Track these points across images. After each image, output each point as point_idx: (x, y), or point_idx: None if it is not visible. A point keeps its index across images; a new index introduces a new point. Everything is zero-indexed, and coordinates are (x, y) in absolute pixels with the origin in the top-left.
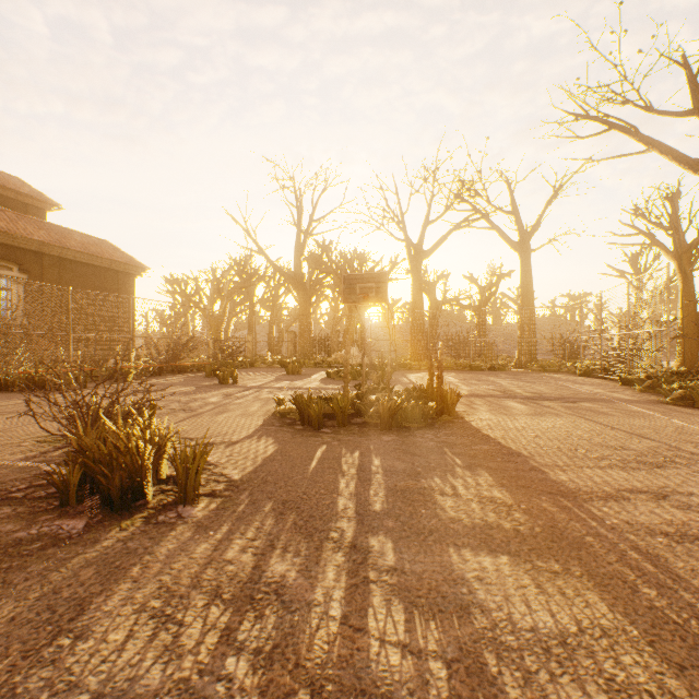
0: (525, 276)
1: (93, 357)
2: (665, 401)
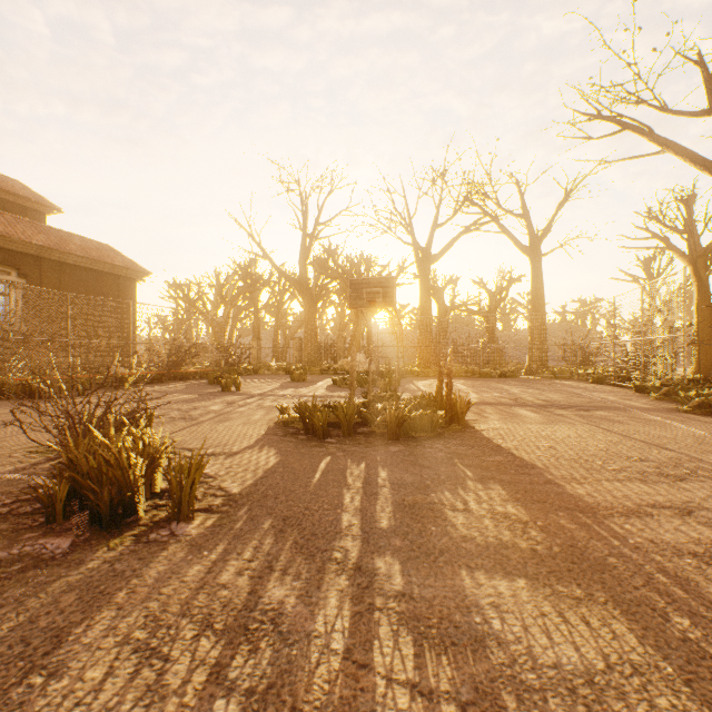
0: (536, 281)
1: (93, 364)
2: (682, 409)
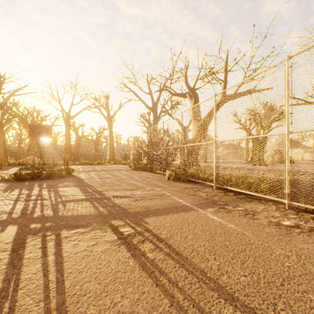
0: (111, 131)
1: None
2: (131, 169)
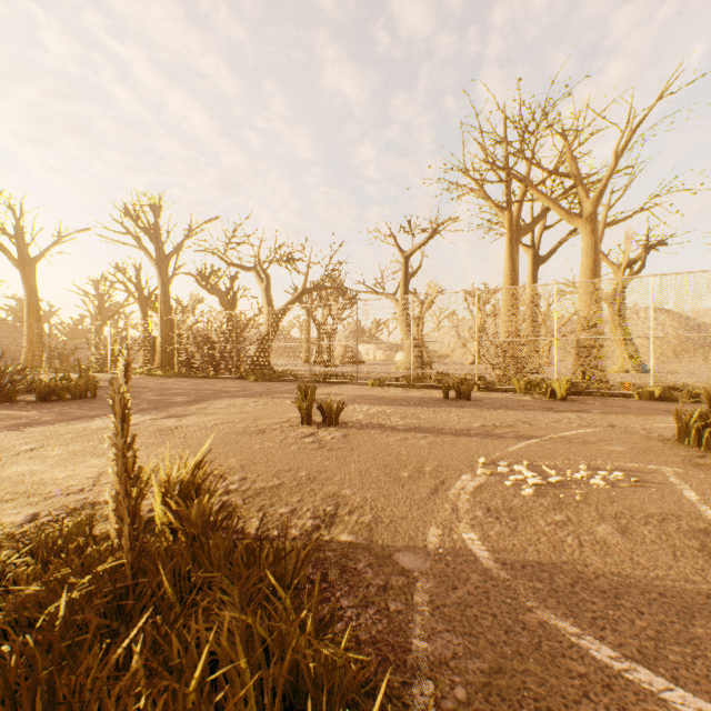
0: (34, 295)
1: None
2: (157, 377)
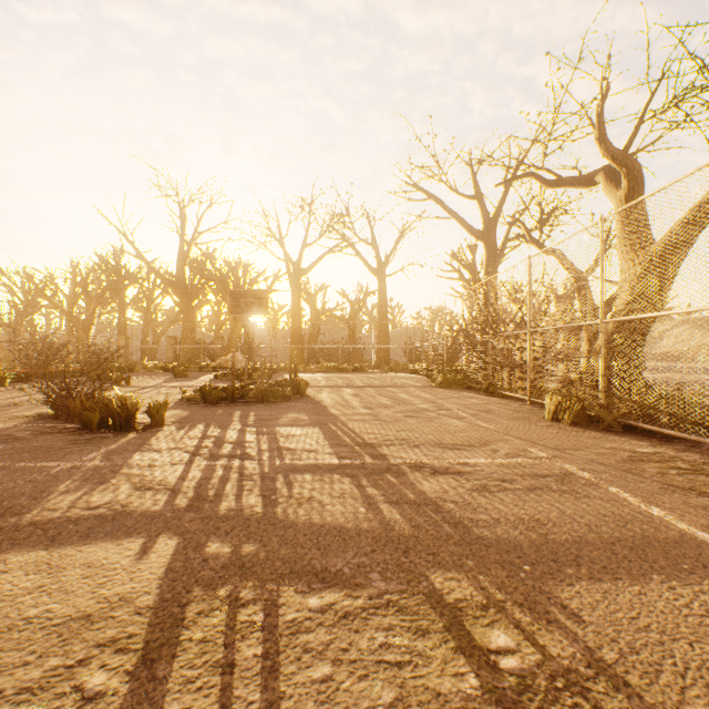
0: (382, 297)
1: None
2: (433, 385)
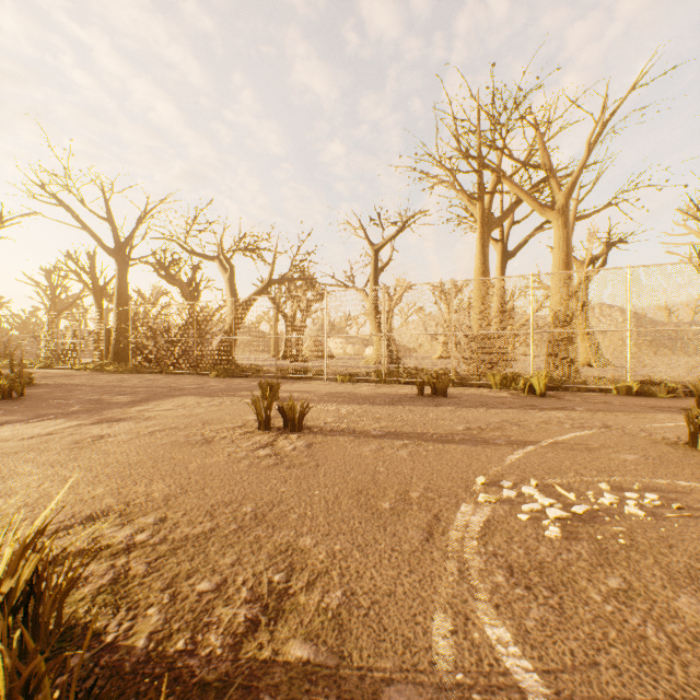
0: None
1: None
2: (109, 373)
